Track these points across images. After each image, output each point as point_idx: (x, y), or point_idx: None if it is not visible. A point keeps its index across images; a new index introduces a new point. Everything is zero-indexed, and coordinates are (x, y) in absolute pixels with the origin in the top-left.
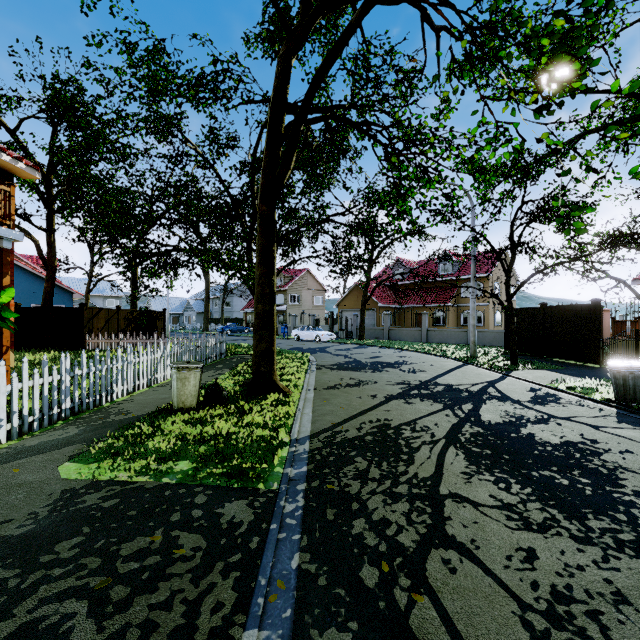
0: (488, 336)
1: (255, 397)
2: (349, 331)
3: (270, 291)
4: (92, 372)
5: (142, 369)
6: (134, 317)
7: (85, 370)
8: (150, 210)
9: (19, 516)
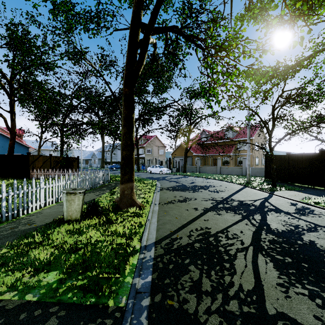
0: (254, 171)
1: (121, 210)
2: (178, 168)
3: (130, 143)
4: (11, 195)
5: (57, 190)
6: (60, 160)
7: (4, 194)
8: (70, 102)
9: None
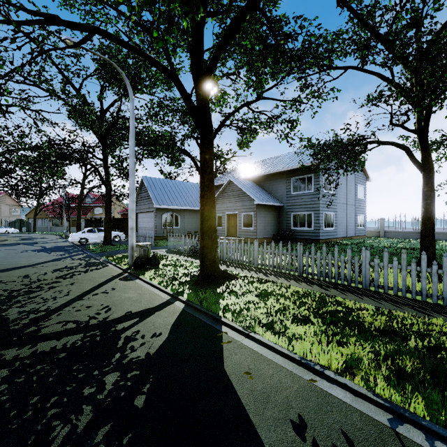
0: None
1: None
2: None
3: None
4: None
5: None
6: None
7: None
8: None
9: None
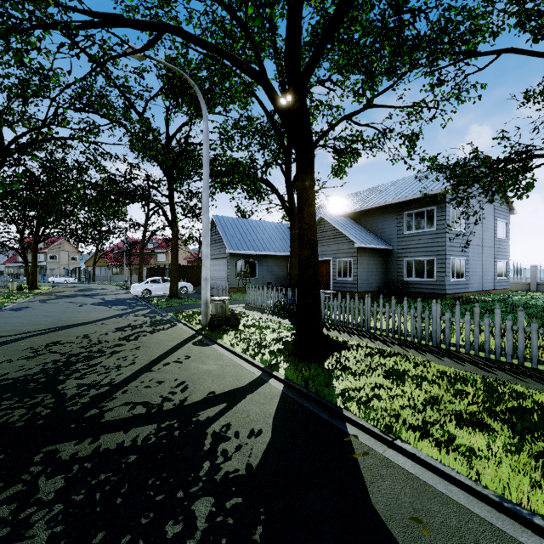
0: None
1: (32, 290)
2: None
3: (36, 265)
4: None
5: None
6: None
7: None
8: None
9: (1, 294)
